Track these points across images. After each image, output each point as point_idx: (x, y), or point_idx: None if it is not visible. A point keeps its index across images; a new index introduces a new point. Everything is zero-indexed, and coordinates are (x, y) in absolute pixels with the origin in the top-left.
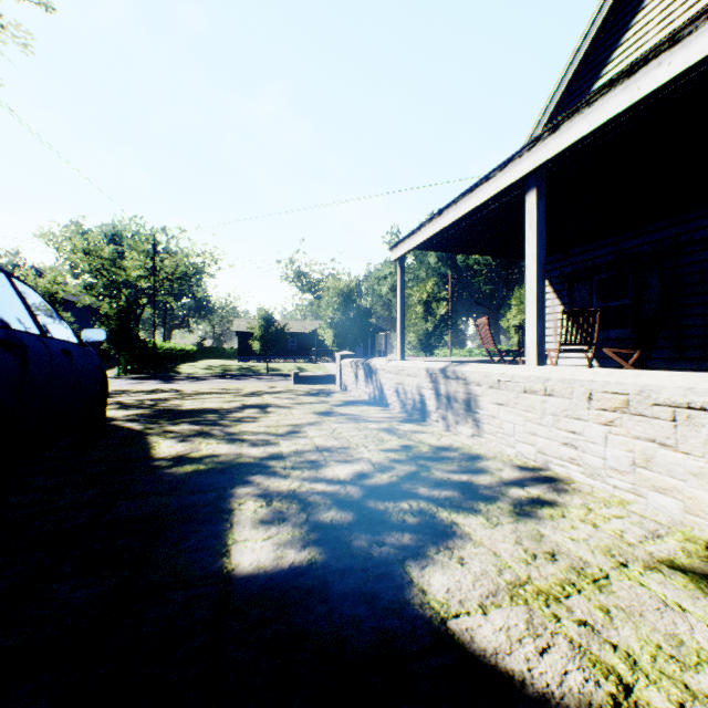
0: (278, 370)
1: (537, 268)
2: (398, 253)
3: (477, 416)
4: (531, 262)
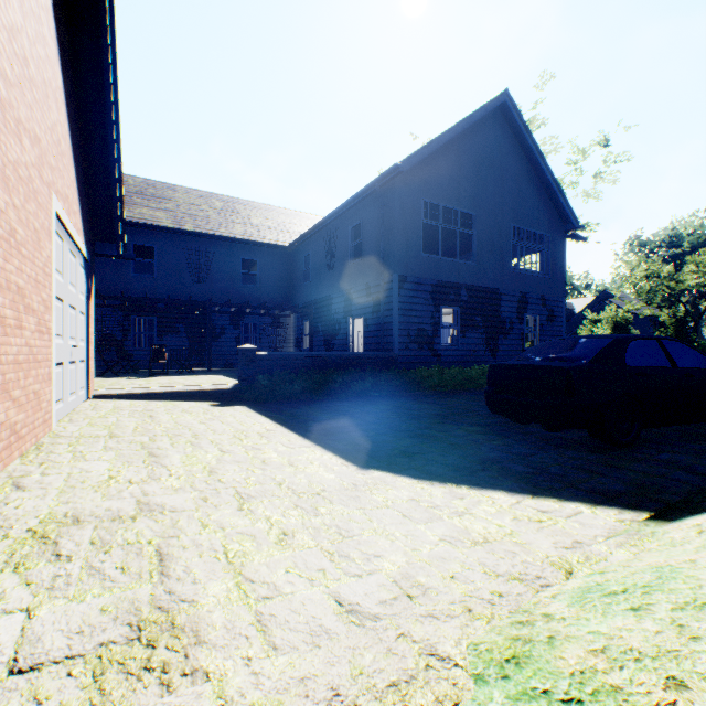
0: None
1: None
2: None
3: None
4: None
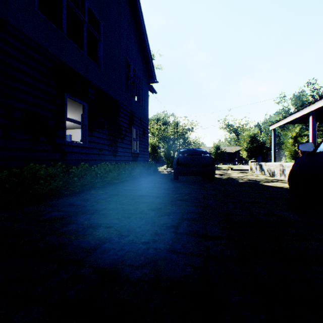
0: (220, 167)
1: (312, 137)
2: (272, 128)
3: (284, 174)
4: (310, 135)
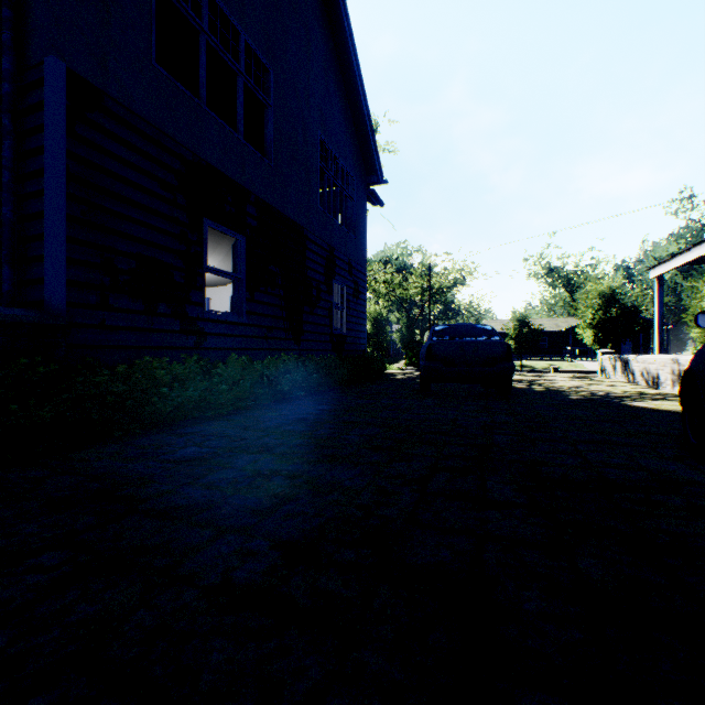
0: (529, 367)
1: None
2: (654, 274)
3: None
4: None
